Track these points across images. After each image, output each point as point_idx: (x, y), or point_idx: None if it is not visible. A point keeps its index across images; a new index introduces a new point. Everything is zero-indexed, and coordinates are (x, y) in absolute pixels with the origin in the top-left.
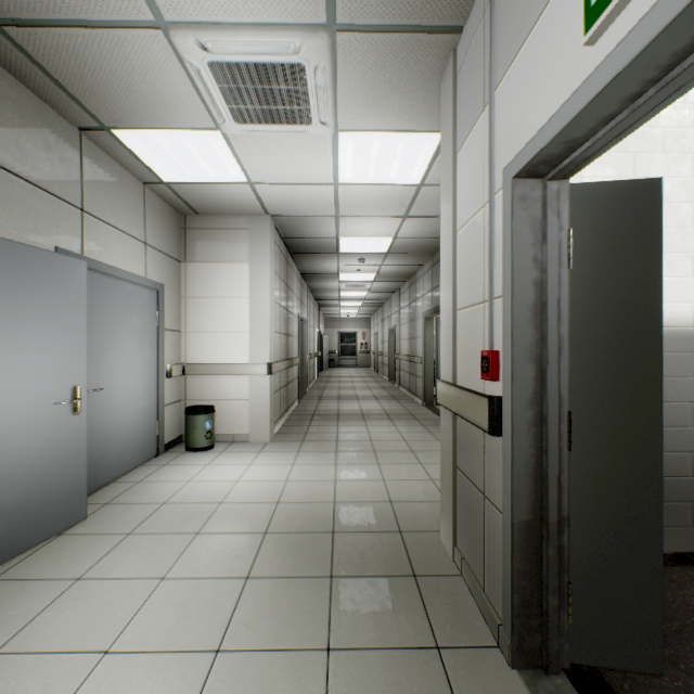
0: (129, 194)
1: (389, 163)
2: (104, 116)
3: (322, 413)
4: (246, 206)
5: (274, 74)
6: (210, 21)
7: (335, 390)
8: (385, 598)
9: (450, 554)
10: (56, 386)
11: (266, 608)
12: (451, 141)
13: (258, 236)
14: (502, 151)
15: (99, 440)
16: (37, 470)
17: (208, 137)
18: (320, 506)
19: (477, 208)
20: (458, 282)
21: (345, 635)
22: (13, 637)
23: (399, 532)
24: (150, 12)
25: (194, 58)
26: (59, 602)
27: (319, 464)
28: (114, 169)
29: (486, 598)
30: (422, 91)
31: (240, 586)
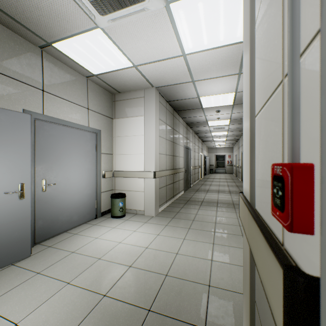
0: (76, 83)
1: (216, 24)
2: (43, 35)
3: (193, 200)
4: (140, 83)
5: None
6: None
7: (207, 186)
8: None
9: None
10: (8, 183)
11: None
12: None
13: (148, 100)
14: None
15: (54, 210)
16: None
17: (96, 35)
18: (154, 277)
19: None
20: (255, 82)
21: None
22: None
23: None
24: None
25: None
26: None
27: (173, 237)
28: (66, 70)
29: None
30: None
31: None
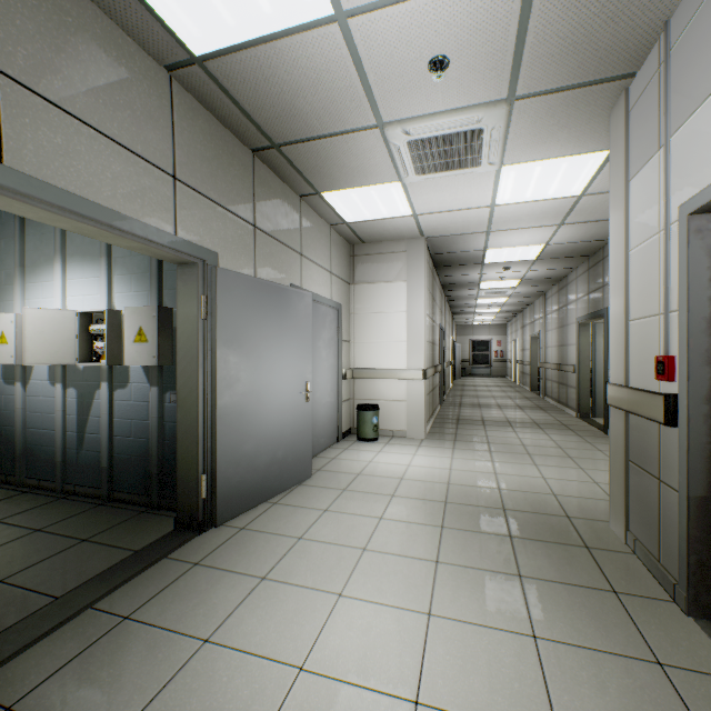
0: (322, 236)
1: (549, 182)
2: (320, 186)
3: (466, 418)
4: (406, 233)
5: (457, 139)
6: (415, 116)
7: (473, 399)
8: (561, 556)
9: (621, 538)
10: (298, 381)
11: (463, 546)
12: (622, 171)
13: (414, 257)
14: (677, 189)
15: None
16: (290, 437)
17: (390, 187)
18: (486, 490)
19: (651, 233)
20: (629, 296)
21: (531, 571)
22: (305, 532)
23: (566, 517)
24: (374, 120)
25: (398, 141)
26: (321, 520)
27: (476, 460)
28: (315, 220)
29: (661, 566)
30: (589, 124)
31: (438, 530)
